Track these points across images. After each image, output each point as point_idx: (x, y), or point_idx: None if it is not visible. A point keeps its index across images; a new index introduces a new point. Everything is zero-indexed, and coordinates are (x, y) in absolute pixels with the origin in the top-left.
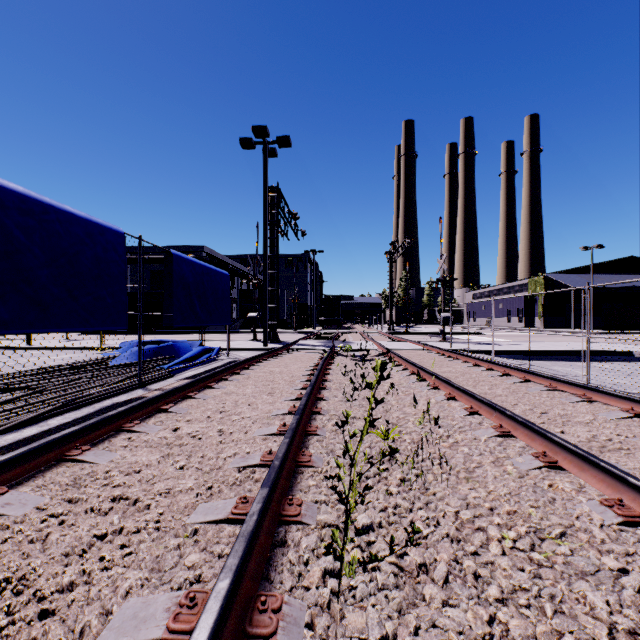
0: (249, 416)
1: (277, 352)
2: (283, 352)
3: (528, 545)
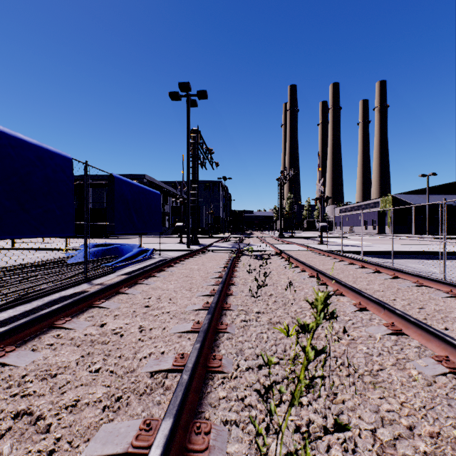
0: (168, 311)
1: (197, 252)
2: (201, 252)
3: None
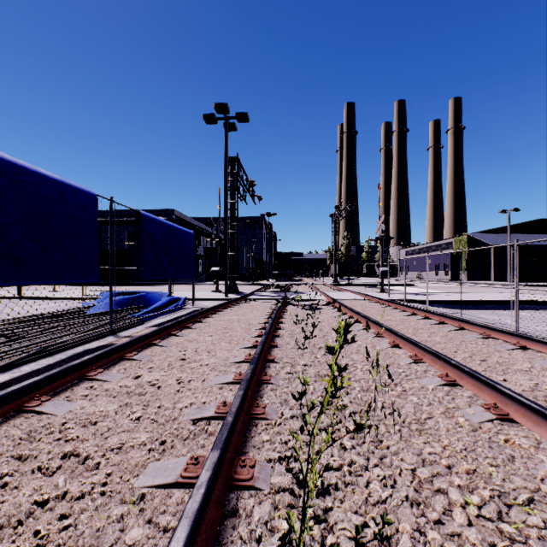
0: (207, 364)
1: (236, 302)
2: (241, 302)
3: (495, 513)
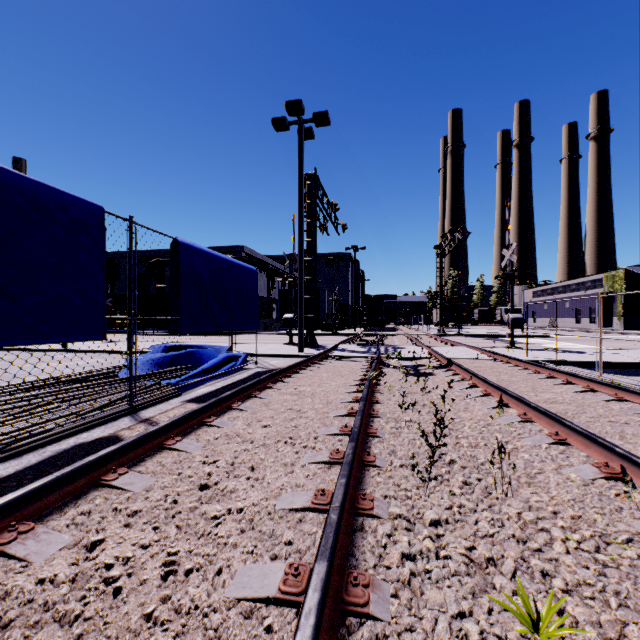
0: (241, 508)
1: (312, 361)
2: (320, 360)
3: None
